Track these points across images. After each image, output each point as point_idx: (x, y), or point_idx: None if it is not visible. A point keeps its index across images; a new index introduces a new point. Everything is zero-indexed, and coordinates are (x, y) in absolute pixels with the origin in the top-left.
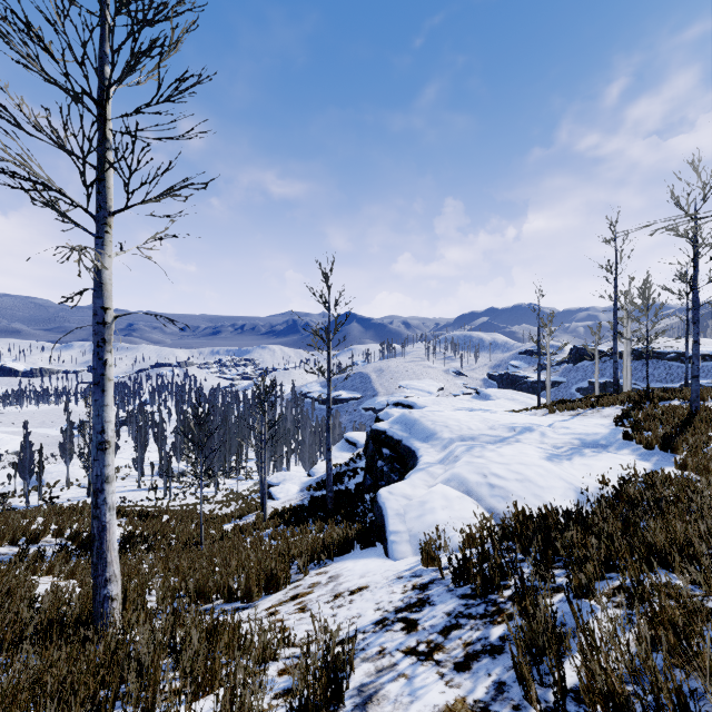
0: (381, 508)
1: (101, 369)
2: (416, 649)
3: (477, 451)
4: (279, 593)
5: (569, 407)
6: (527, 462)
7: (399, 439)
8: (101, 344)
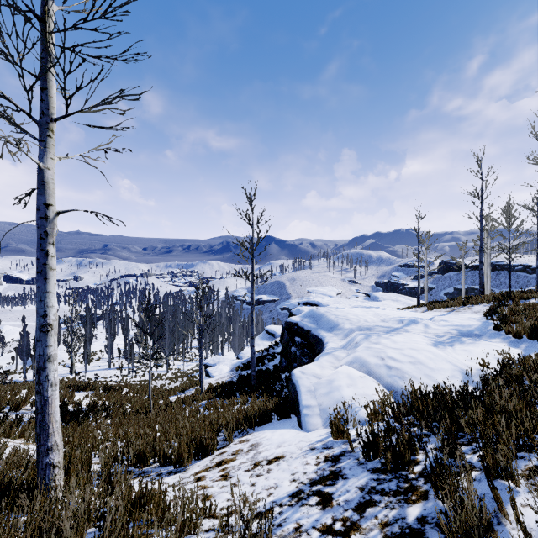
0: (294, 386)
1: (44, 259)
2: (332, 527)
3: (374, 338)
4: (207, 459)
5: (444, 305)
6: (417, 347)
7: (309, 330)
8: (44, 236)
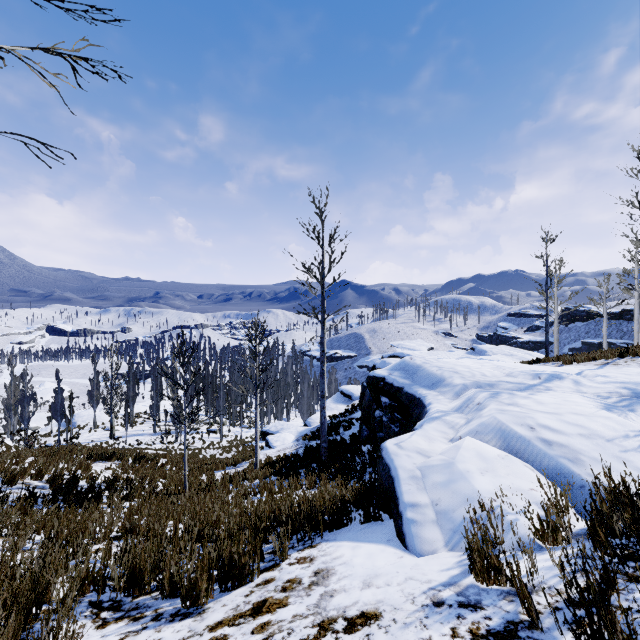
0: (387, 467)
1: None
2: None
3: (506, 397)
4: (241, 590)
5: (589, 358)
6: (584, 412)
7: (400, 387)
8: None
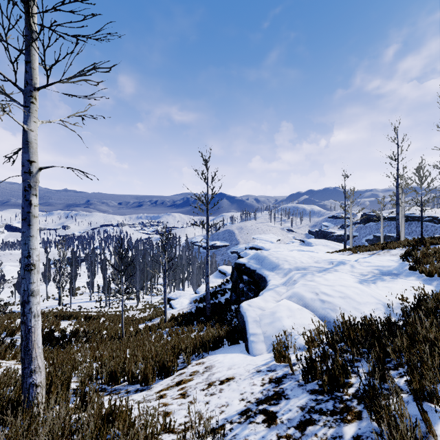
0: (242, 316)
1: (28, 208)
2: None
3: (309, 277)
4: (168, 378)
5: (366, 249)
6: (346, 284)
7: (254, 269)
8: (28, 188)
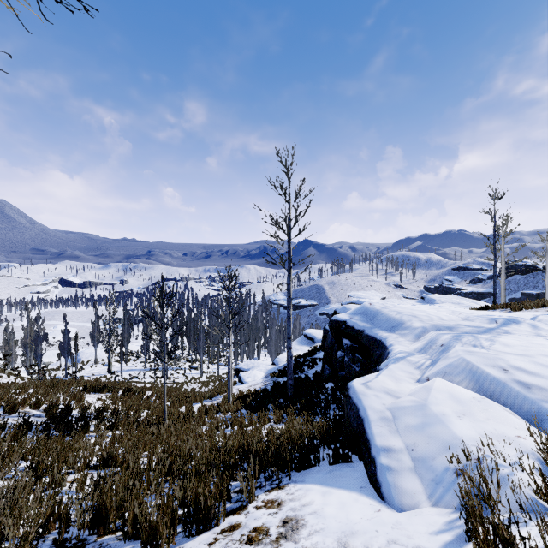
0: (356, 407)
1: None
2: None
3: (469, 339)
4: (205, 536)
5: (538, 304)
6: None
7: (361, 330)
8: None
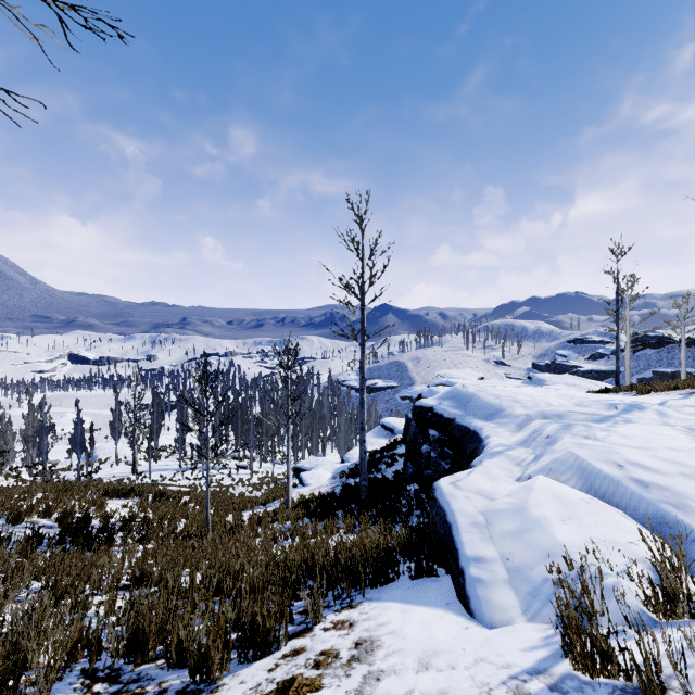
0: (442, 511)
1: None
2: None
3: (581, 429)
4: (264, 662)
5: (669, 386)
6: (681, 447)
7: (451, 418)
8: None
